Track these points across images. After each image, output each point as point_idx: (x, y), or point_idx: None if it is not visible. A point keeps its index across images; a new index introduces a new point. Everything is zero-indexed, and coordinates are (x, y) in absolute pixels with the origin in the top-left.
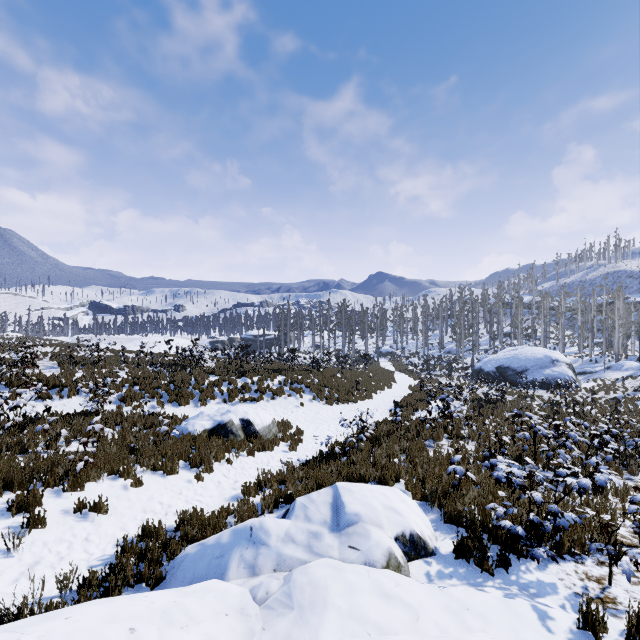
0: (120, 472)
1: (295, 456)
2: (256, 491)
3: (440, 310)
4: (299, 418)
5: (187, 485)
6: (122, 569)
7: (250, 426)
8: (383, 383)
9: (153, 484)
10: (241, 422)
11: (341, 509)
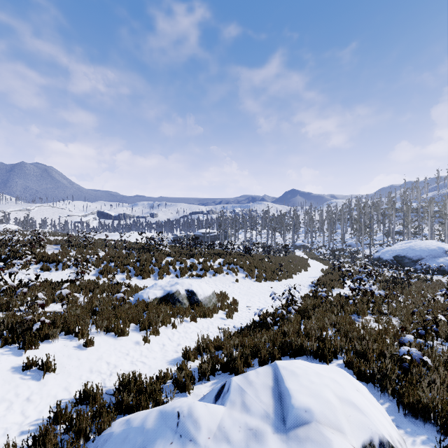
0: (75, 332)
1: (231, 323)
2: (195, 356)
3: (342, 213)
4: (235, 291)
5: (134, 346)
6: (43, 444)
7: (194, 296)
8: (300, 267)
9: (104, 344)
10: (186, 292)
11: (286, 399)
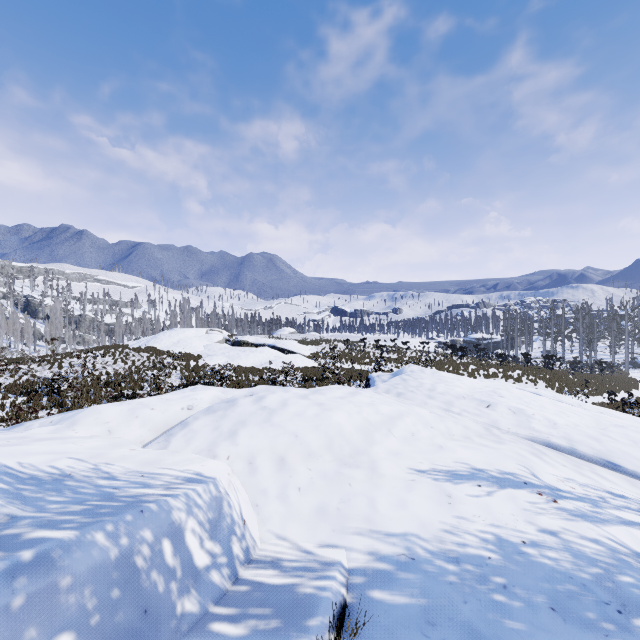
0: None
1: None
2: None
3: None
4: None
5: None
6: None
7: None
8: (620, 388)
9: None
10: None
11: None
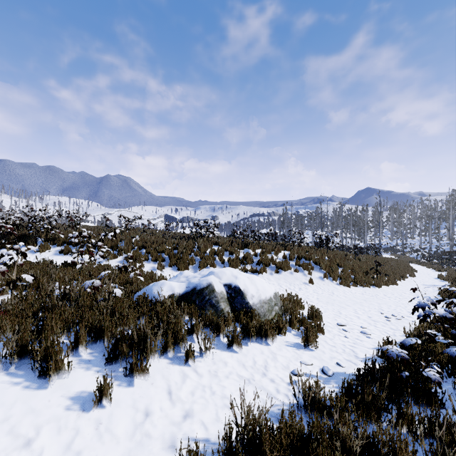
0: None
1: (315, 360)
2: None
3: (451, 206)
4: (309, 297)
5: (66, 413)
6: None
7: (239, 297)
8: (402, 270)
9: None
10: (226, 289)
11: None
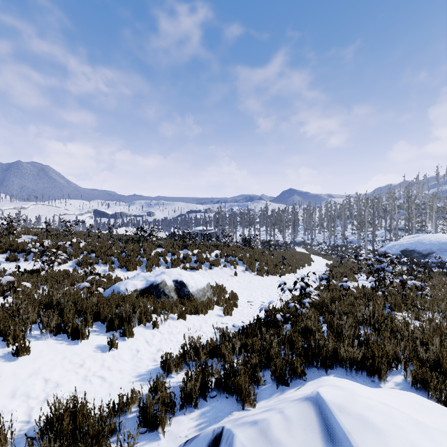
0: (4, 334)
1: (230, 321)
2: (179, 367)
3: (343, 209)
4: (233, 285)
5: (95, 353)
6: None
7: (183, 288)
8: (303, 261)
9: (47, 351)
10: (174, 283)
11: None
